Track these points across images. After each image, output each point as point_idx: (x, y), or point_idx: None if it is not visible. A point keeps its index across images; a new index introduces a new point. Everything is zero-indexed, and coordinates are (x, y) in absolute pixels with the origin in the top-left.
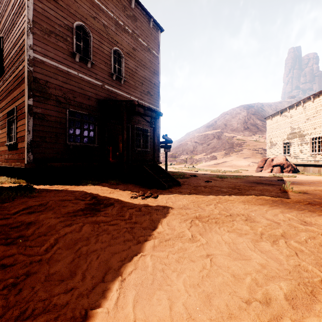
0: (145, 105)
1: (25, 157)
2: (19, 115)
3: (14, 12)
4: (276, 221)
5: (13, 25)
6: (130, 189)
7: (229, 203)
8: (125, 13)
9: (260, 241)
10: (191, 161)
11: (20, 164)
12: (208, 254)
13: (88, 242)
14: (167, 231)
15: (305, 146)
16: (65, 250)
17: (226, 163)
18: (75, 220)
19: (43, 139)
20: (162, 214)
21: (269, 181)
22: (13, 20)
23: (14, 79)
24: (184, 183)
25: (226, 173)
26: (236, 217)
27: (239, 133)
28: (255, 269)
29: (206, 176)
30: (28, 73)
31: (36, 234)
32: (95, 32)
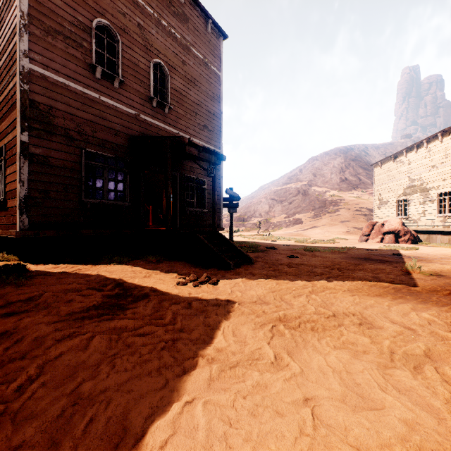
0: (199, 144)
1: (17, 221)
2: (9, 158)
3: (2, 3)
4: (409, 326)
5: (1, 23)
6: (177, 270)
7: (329, 292)
8: (170, 10)
9: (392, 367)
10: (266, 226)
11: (10, 232)
12: (306, 396)
13: (96, 370)
14: (233, 347)
15: (429, 204)
16: (52, 389)
17: (316, 229)
18: (81, 327)
19: (45, 193)
20: (225, 313)
21: (382, 256)
22: (1, 16)
23: (2, 104)
24: (258, 260)
25: (317, 243)
26: (343, 319)
27: (333, 186)
28: (397, 435)
29: (289, 248)
30: (21, 93)
31: (7, 357)
32: (126, 35)
